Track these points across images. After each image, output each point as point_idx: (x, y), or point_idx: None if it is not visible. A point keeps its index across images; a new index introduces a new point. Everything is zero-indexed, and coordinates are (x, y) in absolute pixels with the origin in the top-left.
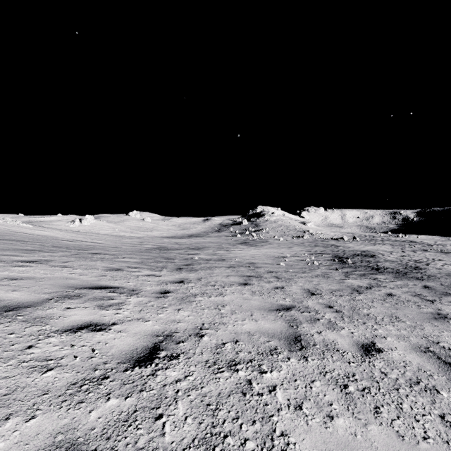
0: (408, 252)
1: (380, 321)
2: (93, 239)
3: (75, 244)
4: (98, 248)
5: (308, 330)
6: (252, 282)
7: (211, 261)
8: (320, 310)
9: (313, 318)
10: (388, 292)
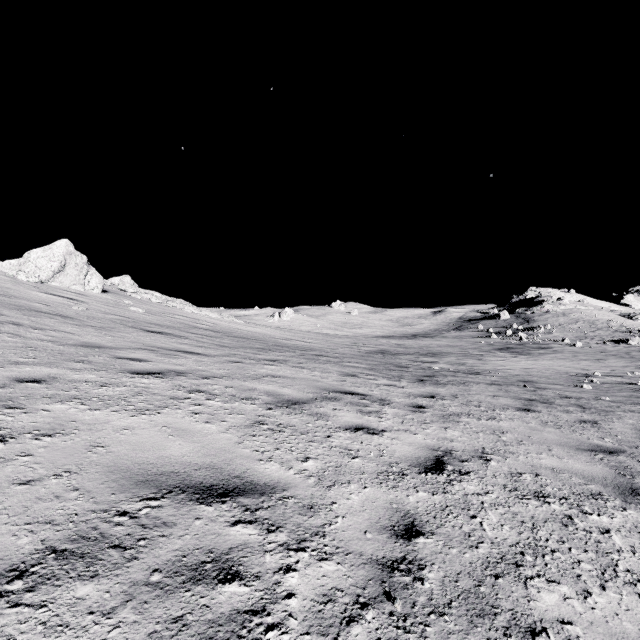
0: None
1: None
2: (303, 338)
3: (291, 343)
4: (315, 349)
5: None
6: (537, 408)
7: (460, 374)
8: None
9: None
10: None
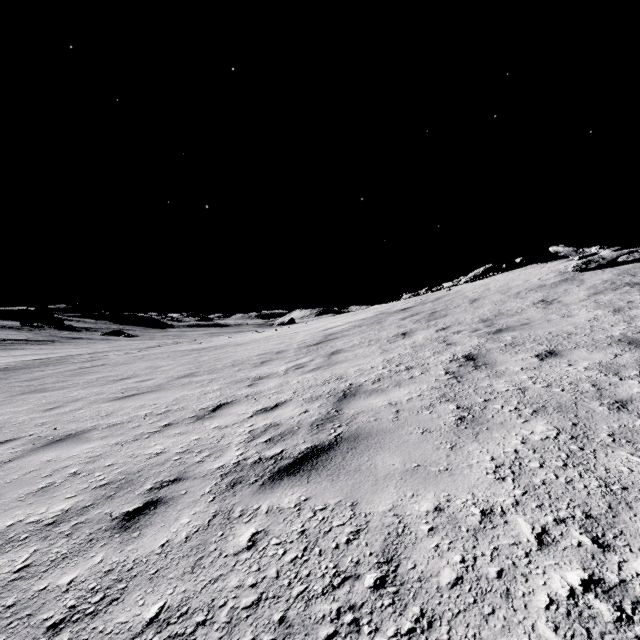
0: None
1: None
2: None
3: None
4: None
5: None
6: None
7: None
8: None
9: None
10: None
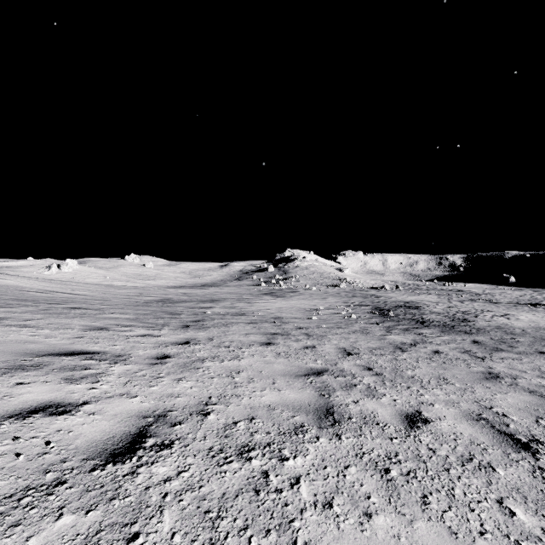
0: (455, 303)
1: (426, 384)
2: (73, 290)
3: (46, 296)
4: (78, 301)
5: (342, 399)
6: (277, 341)
7: (228, 316)
8: (358, 373)
9: (349, 384)
10: (435, 349)
